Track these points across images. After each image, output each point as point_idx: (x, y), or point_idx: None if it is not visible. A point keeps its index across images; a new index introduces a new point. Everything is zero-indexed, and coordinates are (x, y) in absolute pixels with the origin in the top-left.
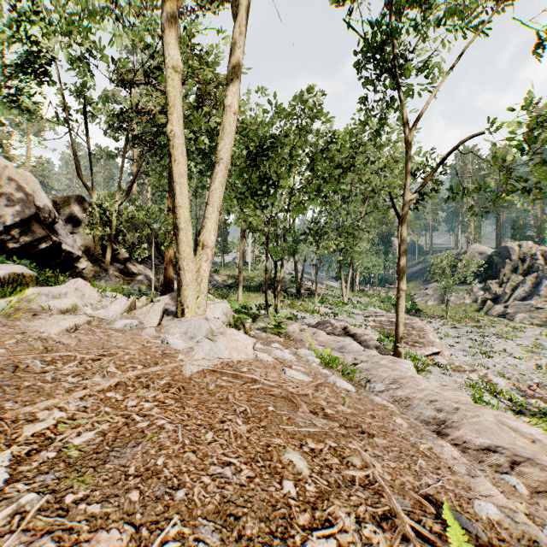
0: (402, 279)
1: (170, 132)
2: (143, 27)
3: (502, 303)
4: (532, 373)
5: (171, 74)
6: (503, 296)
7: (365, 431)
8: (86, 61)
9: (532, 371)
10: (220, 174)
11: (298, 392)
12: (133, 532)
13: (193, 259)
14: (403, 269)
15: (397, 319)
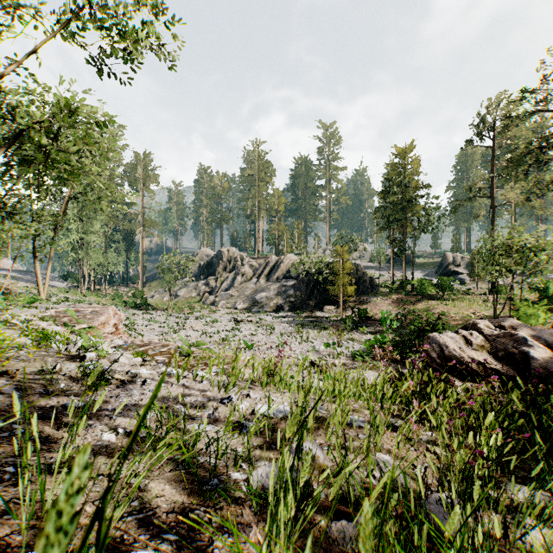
0: None
1: None
2: None
3: (214, 294)
4: (197, 338)
5: None
6: (216, 288)
7: None
8: None
9: (198, 337)
10: None
11: None
12: None
13: None
14: None
15: None
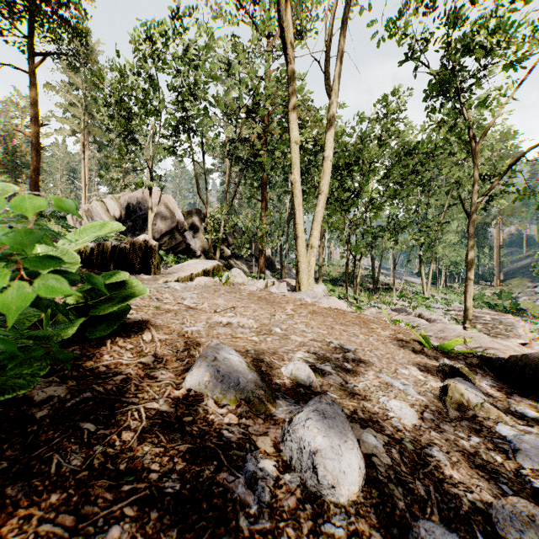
0: (469, 270)
1: (294, 179)
2: (247, 78)
3: None
4: None
5: (294, 146)
6: None
7: None
8: (207, 110)
9: None
10: (322, 201)
11: (376, 319)
12: (334, 320)
13: (305, 255)
14: (471, 262)
15: (465, 304)
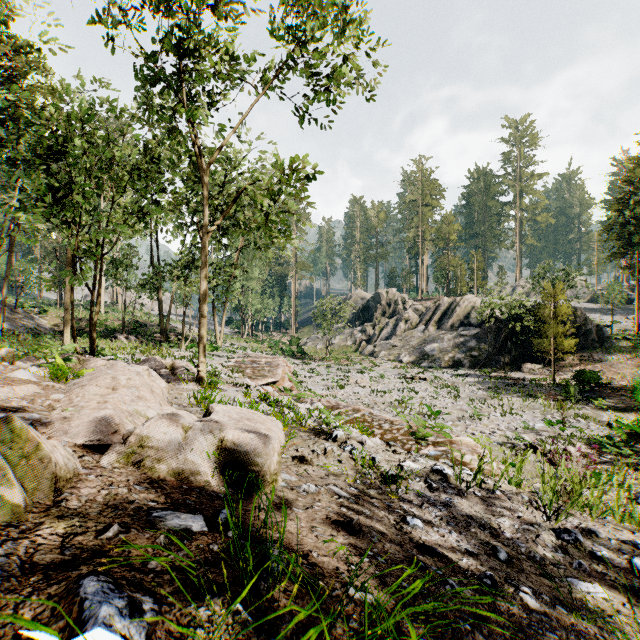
0: (203, 307)
1: None
2: None
3: (372, 344)
4: (367, 397)
5: None
6: (374, 337)
7: None
8: None
9: (367, 395)
10: None
11: None
12: None
13: None
14: (205, 297)
15: (199, 344)
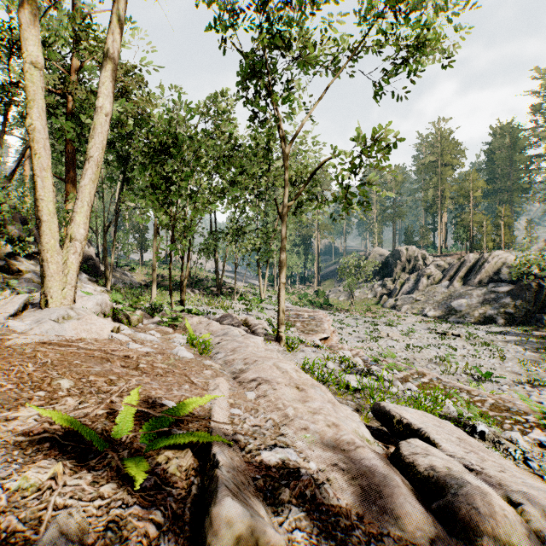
0: (282, 274)
1: (29, 125)
2: None
3: (394, 297)
4: (403, 351)
5: (30, 69)
6: (395, 291)
7: (159, 374)
8: None
9: (403, 350)
10: (91, 171)
11: (118, 354)
12: None
13: (59, 251)
14: (284, 265)
15: (279, 308)
